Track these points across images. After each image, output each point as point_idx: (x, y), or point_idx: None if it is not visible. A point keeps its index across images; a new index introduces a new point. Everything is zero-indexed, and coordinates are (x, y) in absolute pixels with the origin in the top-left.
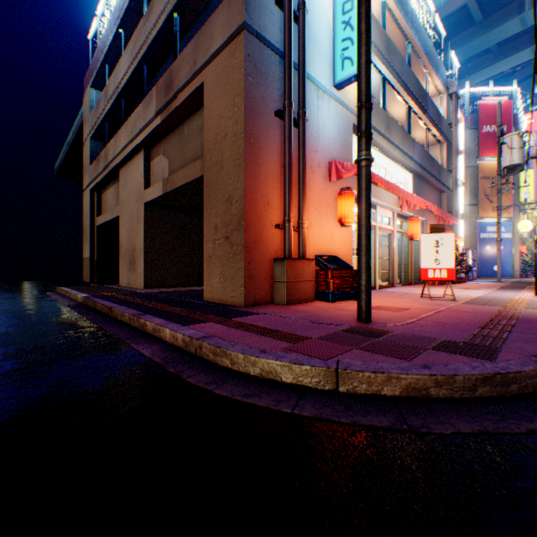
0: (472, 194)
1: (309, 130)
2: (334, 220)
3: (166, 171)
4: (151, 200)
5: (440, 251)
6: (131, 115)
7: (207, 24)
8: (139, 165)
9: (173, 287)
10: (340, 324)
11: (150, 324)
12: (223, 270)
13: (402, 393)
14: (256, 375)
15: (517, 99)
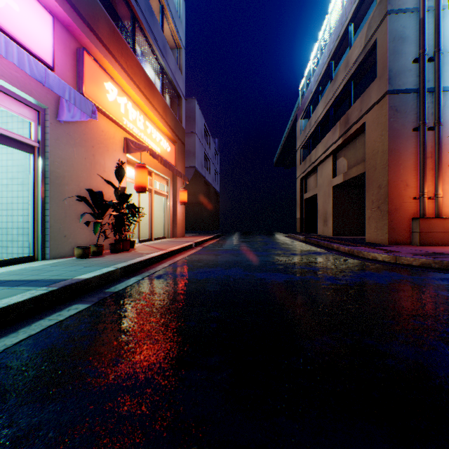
0: None
1: (448, 126)
2: None
3: (344, 167)
4: (335, 185)
5: None
6: (323, 132)
7: (367, 90)
8: (328, 164)
9: (349, 236)
10: (432, 252)
11: (335, 246)
12: (375, 225)
13: (419, 265)
14: (369, 258)
15: None
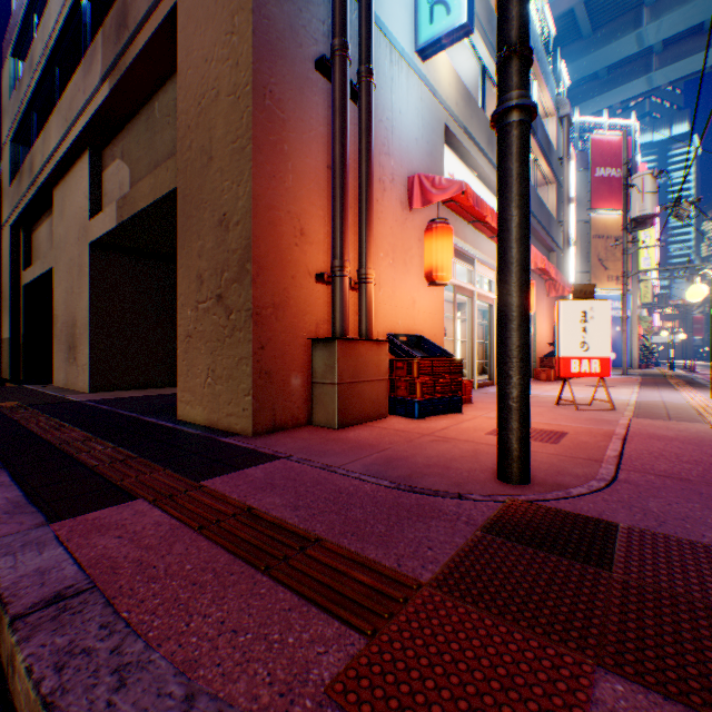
0: (583, 257)
1: (376, 114)
2: (416, 276)
3: (126, 186)
4: (100, 238)
5: (590, 328)
6: None
7: None
8: (82, 178)
9: (146, 388)
10: (467, 493)
11: None
12: (213, 361)
13: None
14: None
15: (634, 137)
